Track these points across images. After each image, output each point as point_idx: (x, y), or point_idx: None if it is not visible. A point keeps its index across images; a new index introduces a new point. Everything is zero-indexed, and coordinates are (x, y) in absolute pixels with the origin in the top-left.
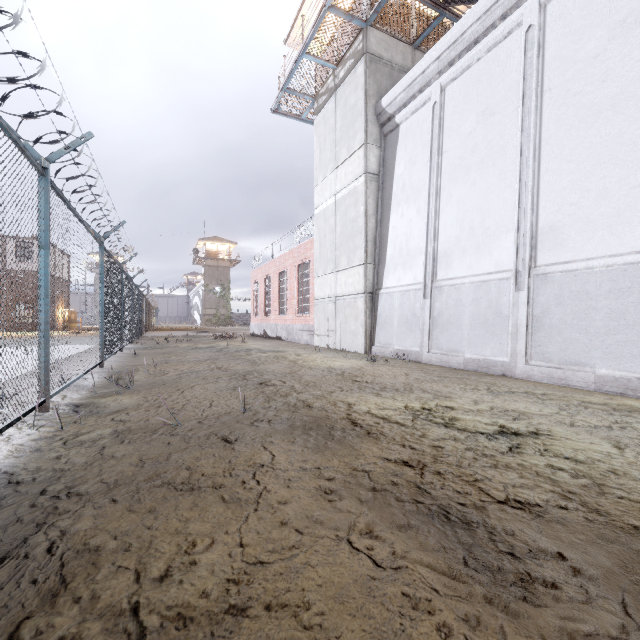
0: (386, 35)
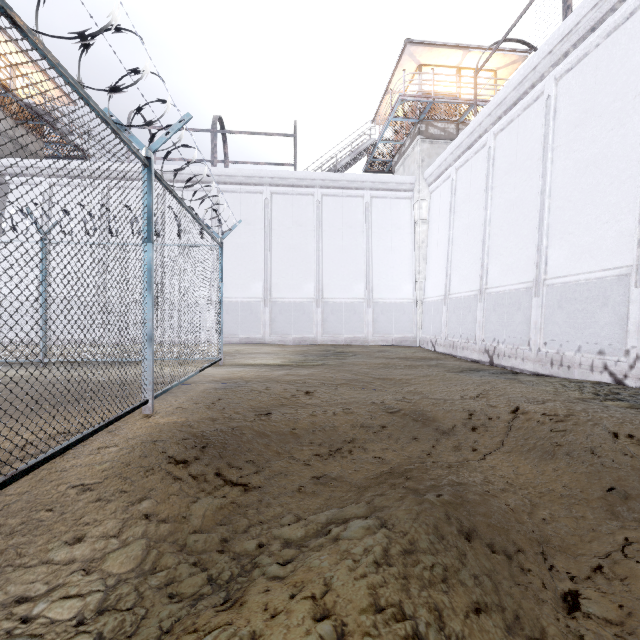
0: None
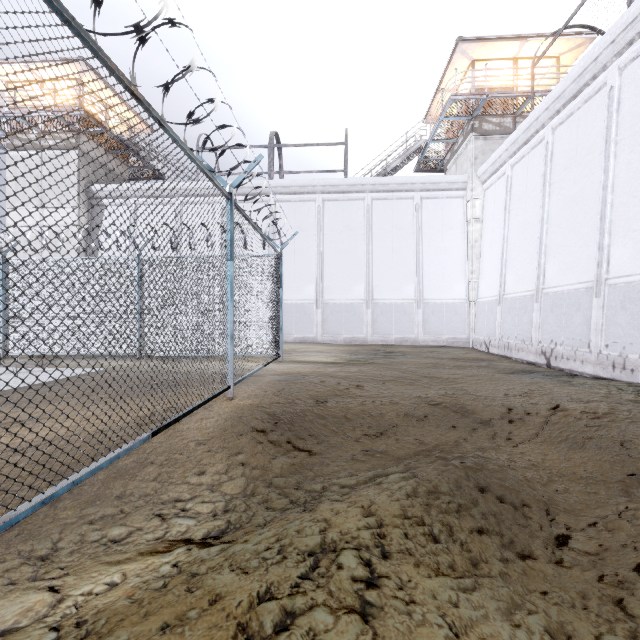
0: (92, 141)
